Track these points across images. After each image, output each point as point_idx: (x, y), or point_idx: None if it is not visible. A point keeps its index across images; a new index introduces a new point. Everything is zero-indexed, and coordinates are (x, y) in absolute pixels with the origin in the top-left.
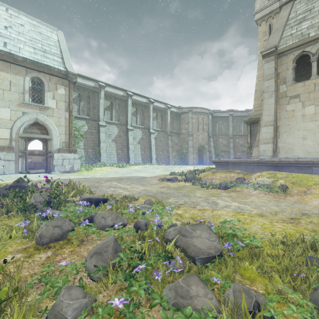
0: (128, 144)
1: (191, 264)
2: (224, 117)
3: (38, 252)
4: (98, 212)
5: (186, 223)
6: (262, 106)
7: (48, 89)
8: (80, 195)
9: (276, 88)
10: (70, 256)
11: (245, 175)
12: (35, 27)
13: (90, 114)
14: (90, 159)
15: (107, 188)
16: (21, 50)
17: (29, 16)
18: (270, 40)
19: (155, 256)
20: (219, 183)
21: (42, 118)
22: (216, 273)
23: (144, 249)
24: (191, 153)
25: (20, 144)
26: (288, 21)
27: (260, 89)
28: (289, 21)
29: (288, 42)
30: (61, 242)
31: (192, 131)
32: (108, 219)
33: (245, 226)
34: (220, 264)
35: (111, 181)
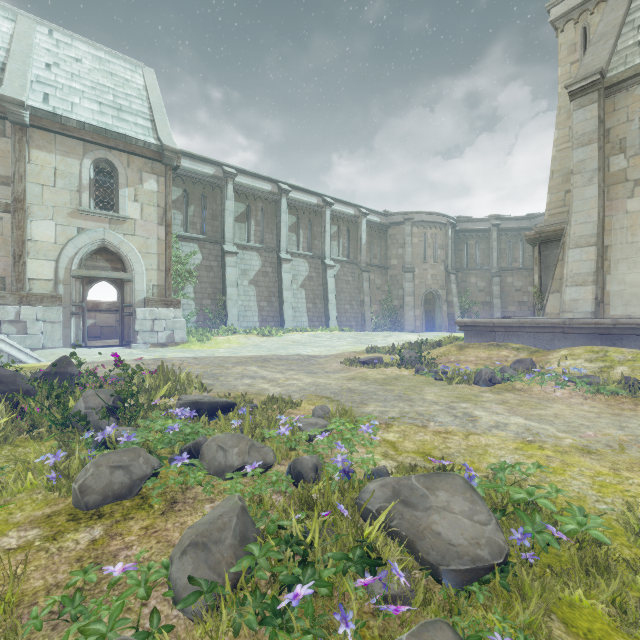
0: (282, 289)
1: (428, 581)
2: (479, 232)
3: (74, 526)
4: (214, 433)
5: (407, 465)
6: (567, 206)
7: (126, 182)
8: (181, 394)
9: (602, 163)
10: (141, 541)
11: (534, 355)
12: (102, 62)
13: (207, 231)
14: (207, 320)
15: (237, 379)
16: (76, 108)
17: (91, 42)
18: (588, 58)
19: (338, 560)
20: (474, 372)
21: (114, 239)
22: (498, 618)
23: (311, 537)
24: (409, 307)
25: (73, 290)
26: (630, 15)
27: (563, 168)
28: (631, 15)
29: (630, 59)
30: (127, 504)
31: (411, 261)
32: (231, 451)
33: (551, 478)
34: (507, 590)
35: (247, 363)
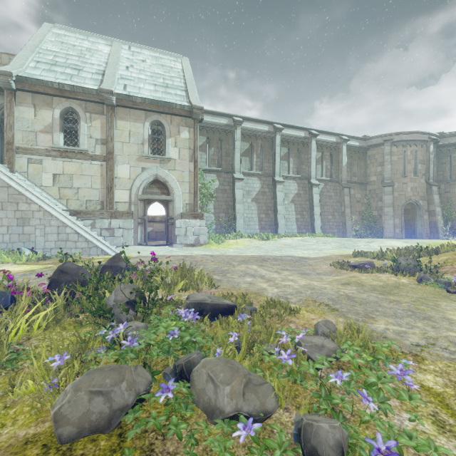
0: (276, 204)
1: None
2: None
3: None
4: (211, 343)
5: None
6: None
7: (169, 134)
8: (194, 289)
9: None
10: None
11: None
12: (157, 59)
13: (222, 165)
14: (223, 228)
15: (241, 277)
16: (141, 90)
17: (151, 48)
18: None
19: None
20: None
21: (163, 173)
22: None
23: None
24: (388, 216)
25: (139, 208)
26: None
27: None
28: None
29: None
30: (101, 444)
31: (390, 177)
32: (222, 390)
33: None
34: None
35: (249, 262)
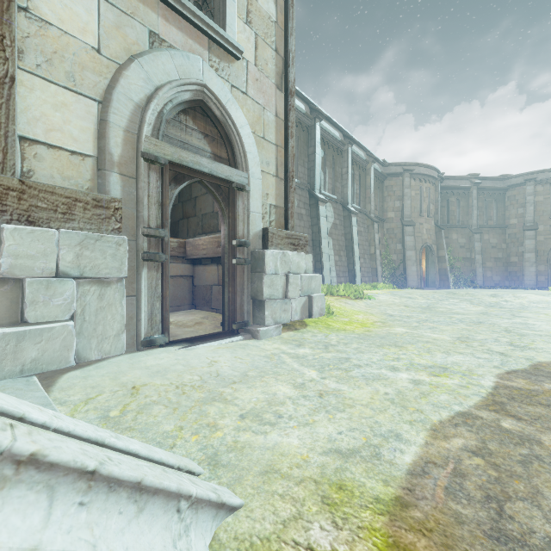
0: (320, 236)
1: None
2: (460, 190)
3: None
4: None
5: None
6: None
7: None
8: None
9: None
10: None
11: None
12: None
13: None
14: None
15: None
16: None
17: None
18: None
19: None
20: None
21: (218, 89)
22: None
23: None
24: (411, 261)
25: (142, 192)
26: None
27: None
28: None
29: None
30: None
31: (410, 214)
32: None
33: None
34: None
35: None
